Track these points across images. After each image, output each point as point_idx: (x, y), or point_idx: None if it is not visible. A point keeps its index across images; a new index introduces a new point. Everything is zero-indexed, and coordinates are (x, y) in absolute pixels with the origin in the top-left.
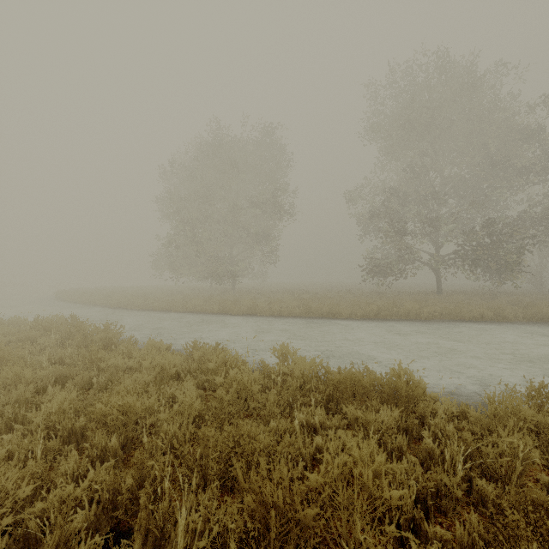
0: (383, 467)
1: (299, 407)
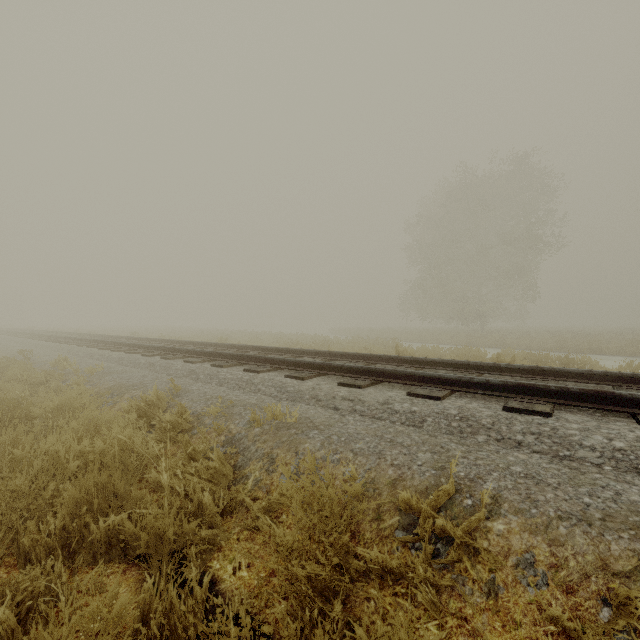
0: (526, 363)
1: None
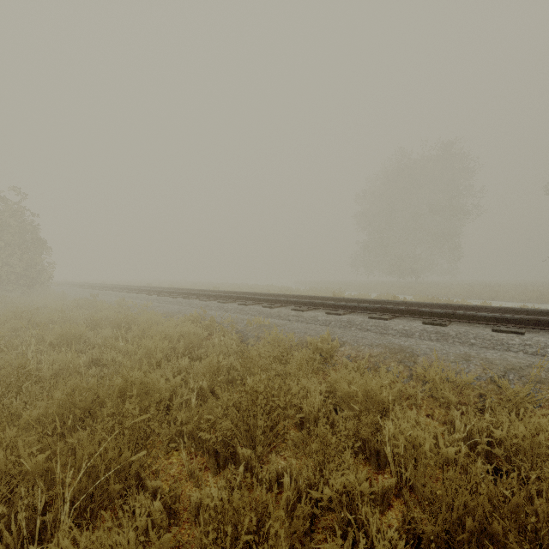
0: None
1: None
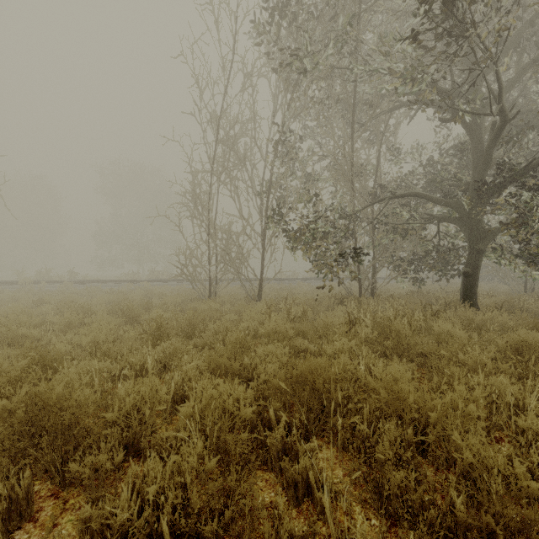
0: None
1: None
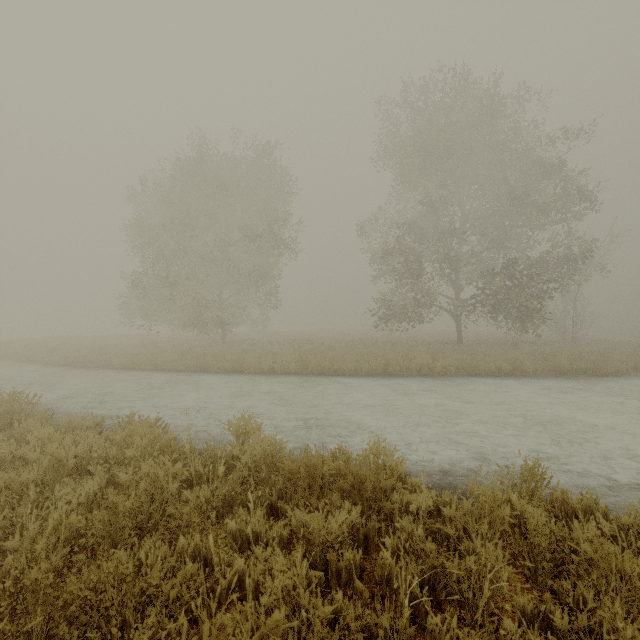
0: (280, 627)
1: (241, 506)
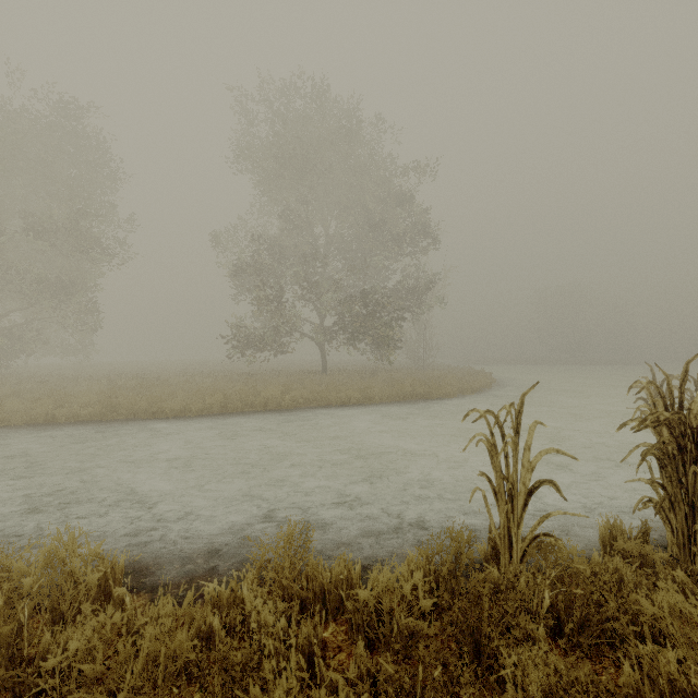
0: None
1: None
